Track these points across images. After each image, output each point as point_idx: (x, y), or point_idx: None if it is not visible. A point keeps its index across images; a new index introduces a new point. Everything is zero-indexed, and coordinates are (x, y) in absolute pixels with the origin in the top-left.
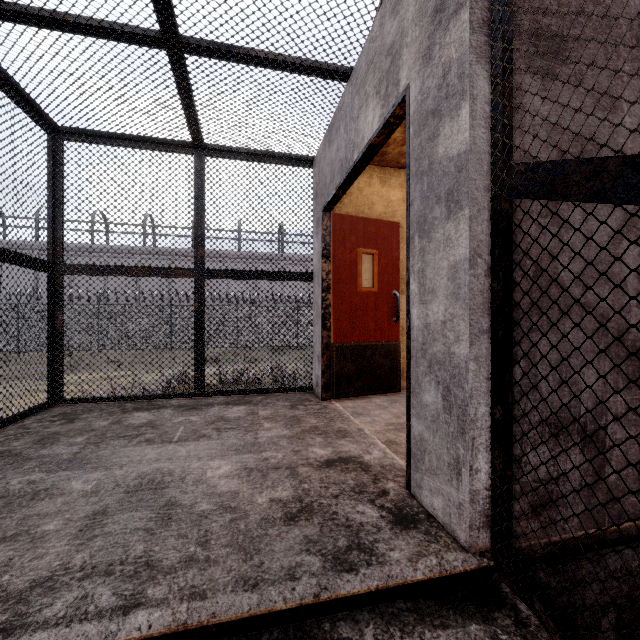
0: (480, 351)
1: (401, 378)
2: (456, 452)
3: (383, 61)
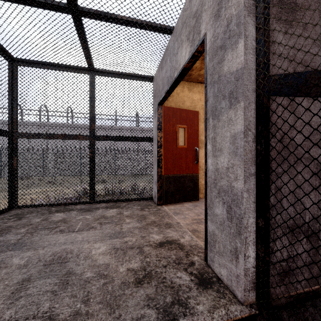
0: (250, 186)
1: (199, 193)
2: (235, 244)
3: (191, 21)
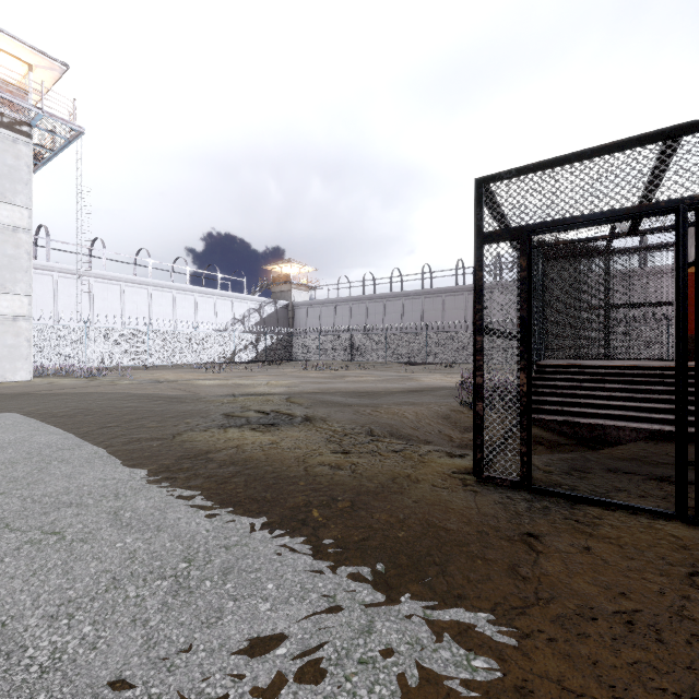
0: None
1: None
2: None
3: None
